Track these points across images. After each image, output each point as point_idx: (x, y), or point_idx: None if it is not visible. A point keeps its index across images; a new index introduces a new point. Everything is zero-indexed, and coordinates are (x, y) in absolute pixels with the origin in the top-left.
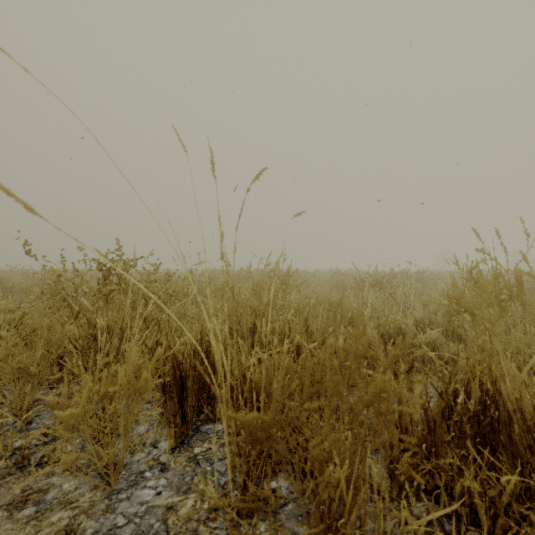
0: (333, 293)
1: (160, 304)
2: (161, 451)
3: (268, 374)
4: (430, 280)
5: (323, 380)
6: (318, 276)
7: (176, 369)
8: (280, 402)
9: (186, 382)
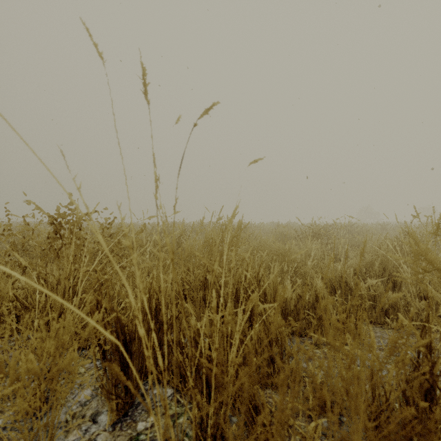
0: (278, 244)
1: (40, 287)
2: (100, 428)
3: (220, 359)
4: (359, 231)
5: (278, 342)
6: (262, 228)
7: (120, 333)
8: (233, 367)
9: (132, 345)
